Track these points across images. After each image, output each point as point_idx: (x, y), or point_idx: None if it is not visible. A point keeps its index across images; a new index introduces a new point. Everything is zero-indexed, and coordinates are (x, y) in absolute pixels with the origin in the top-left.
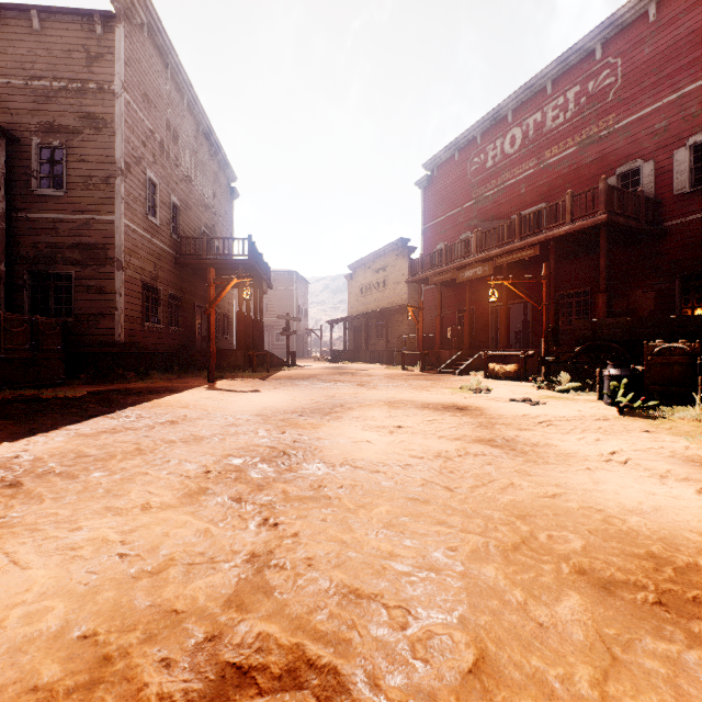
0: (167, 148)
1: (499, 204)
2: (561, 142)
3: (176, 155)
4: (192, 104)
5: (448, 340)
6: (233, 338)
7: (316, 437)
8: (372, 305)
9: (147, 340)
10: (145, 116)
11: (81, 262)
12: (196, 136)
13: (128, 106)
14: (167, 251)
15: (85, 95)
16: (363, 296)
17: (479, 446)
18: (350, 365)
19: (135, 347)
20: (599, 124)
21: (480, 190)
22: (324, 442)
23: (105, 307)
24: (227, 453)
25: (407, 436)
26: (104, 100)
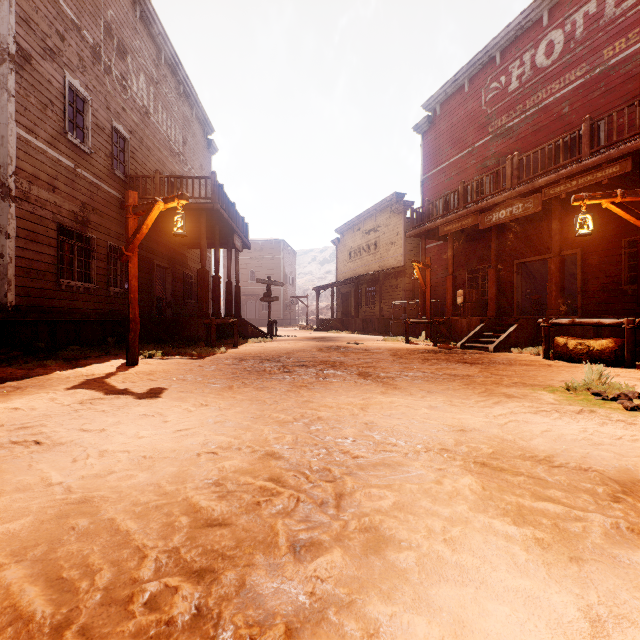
0: (106, 59)
1: (528, 133)
2: (631, 31)
3: (122, 73)
4: (149, 21)
5: (457, 306)
6: (210, 305)
7: None
8: (362, 270)
9: (67, 304)
10: None
11: None
12: (157, 64)
13: None
14: (106, 191)
15: None
16: (352, 261)
17: None
18: (339, 335)
19: (41, 312)
20: None
21: (500, 121)
22: None
23: None
24: None
25: None
26: None
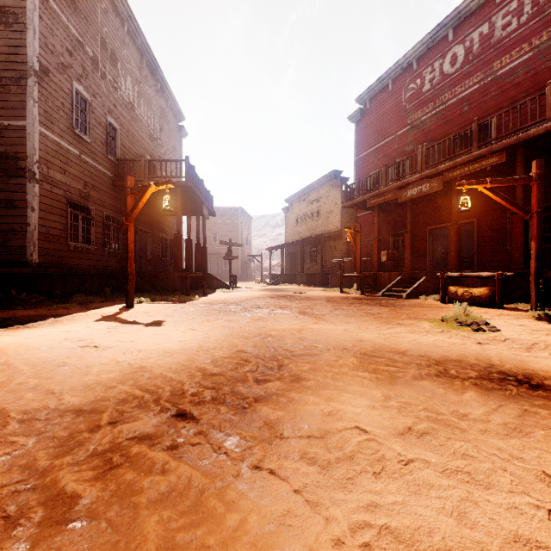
0: (102, 67)
1: (438, 126)
2: (513, 49)
3: (114, 77)
4: (134, 33)
5: (382, 263)
6: None
7: None
8: (306, 233)
9: (74, 261)
10: (71, 24)
11: None
12: (140, 67)
13: (46, 4)
14: (102, 172)
15: None
16: (298, 226)
17: None
18: (287, 287)
19: (56, 268)
20: None
21: (416, 115)
22: None
23: (16, 223)
24: None
25: None
26: None
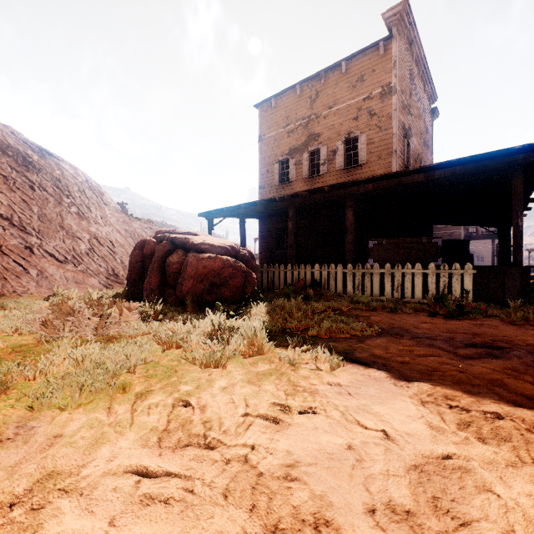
0: None
1: None
2: None
3: None
4: None
5: None
6: None
7: None
8: None
9: None
10: None
11: None
12: None
13: None
14: (464, 234)
15: None
16: None
17: None
18: None
19: None
20: None
21: None
22: None
23: None
24: None
25: None
26: None
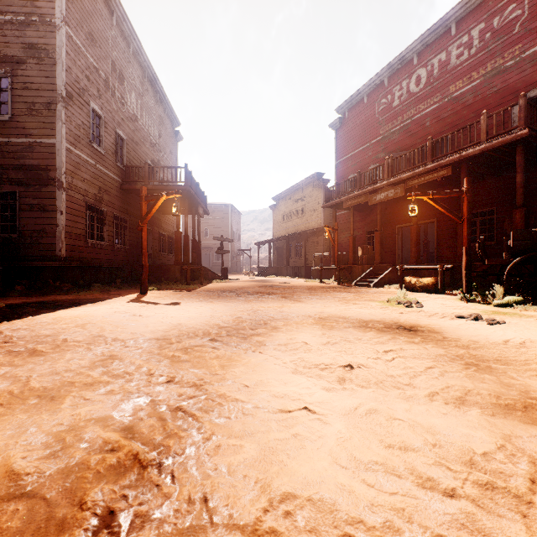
0: (112, 86)
1: (405, 137)
2: (465, 76)
3: (121, 94)
4: (137, 53)
5: (358, 257)
6: None
7: (220, 392)
8: (292, 229)
9: (91, 255)
10: (89, 53)
11: (25, 182)
12: (142, 82)
13: (70, 40)
14: (112, 177)
15: (28, 28)
16: (285, 222)
17: (533, 432)
18: (274, 279)
19: (78, 261)
20: (505, 55)
21: (387, 126)
22: (229, 411)
23: (47, 224)
24: (12, 460)
25: (372, 392)
26: (46, 32)
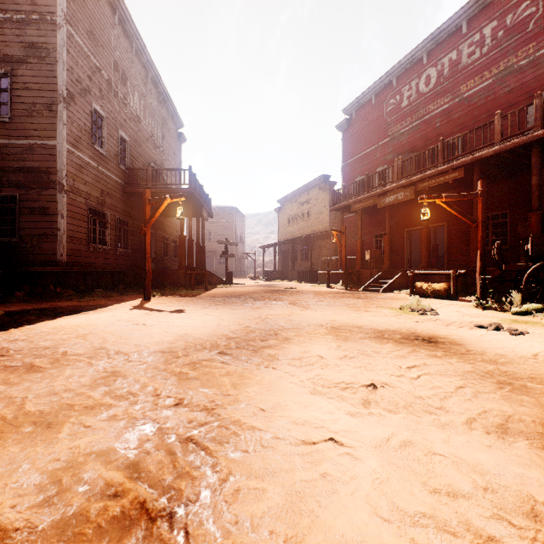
0: (115, 87)
1: (414, 139)
2: (477, 75)
3: (124, 95)
4: (141, 53)
5: (366, 261)
6: None
7: (234, 417)
8: (298, 233)
9: (93, 260)
10: (91, 53)
11: (25, 185)
12: (145, 82)
13: (72, 39)
14: (115, 180)
15: (28, 26)
16: (290, 225)
17: None
18: (279, 283)
19: (79, 266)
20: (518, 54)
21: (396, 127)
22: (246, 443)
23: (48, 228)
24: None
25: (403, 418)
26: (47, 30)
